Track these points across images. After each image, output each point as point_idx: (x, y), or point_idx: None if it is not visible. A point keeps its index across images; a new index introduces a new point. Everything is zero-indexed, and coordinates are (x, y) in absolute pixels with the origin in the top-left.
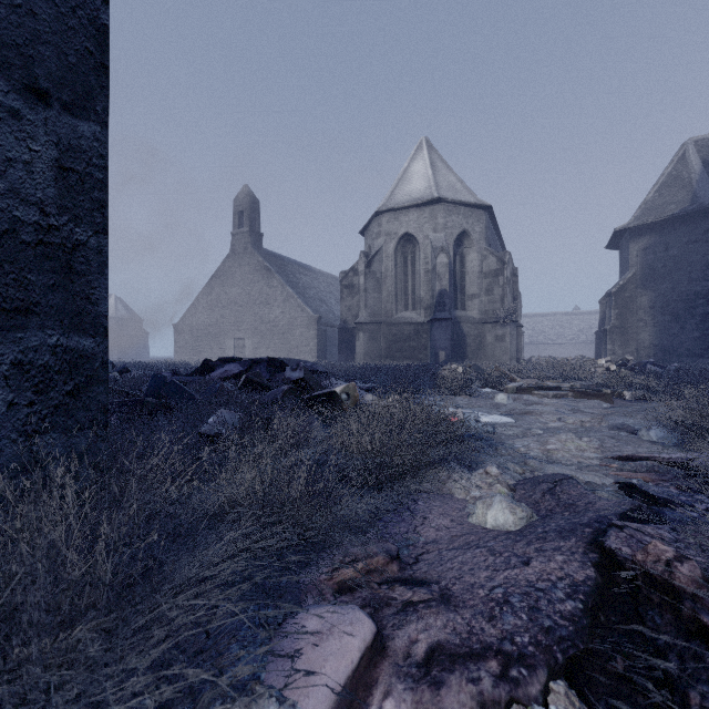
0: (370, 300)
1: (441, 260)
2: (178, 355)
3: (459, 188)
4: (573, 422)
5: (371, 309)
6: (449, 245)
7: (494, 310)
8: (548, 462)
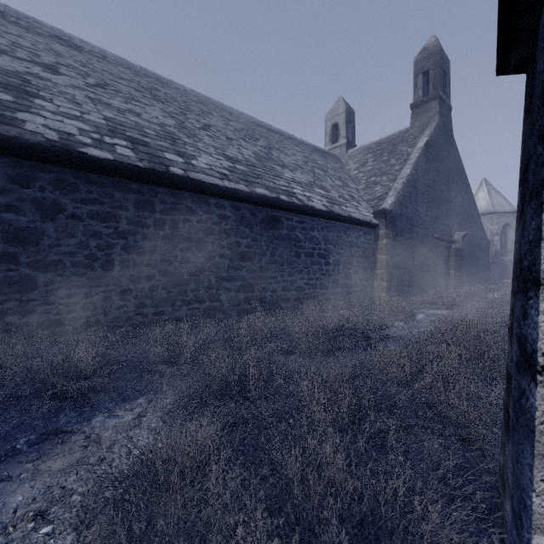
0: None
1: (496, 239)
2: None
3: (503, 204)
4: None
5: None
6: (499, 230)
7: None
8: None
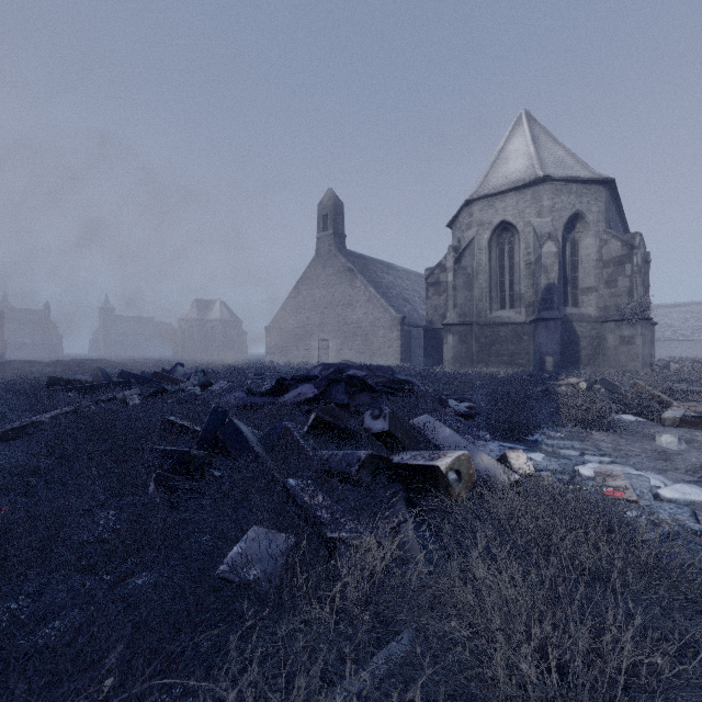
0: (460, 299)
1: (548, 250)
2: (269, 355)
3: (569, 163)
4: None
5: (461, 309)
6: (557, 231)
7: (618, 306)
8: None
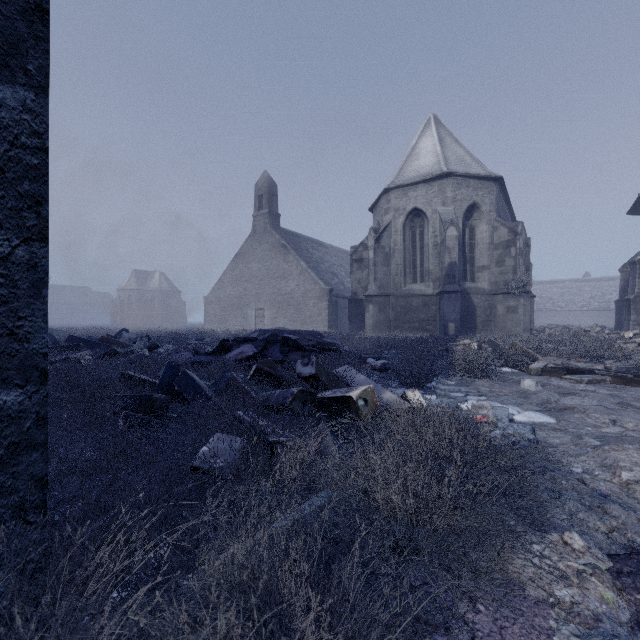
0: (379, 274)
1: (450, 233)
2: (208, 323)
3: (468, 162)
4: (635, 429)
5: (380, 282)
6: (458, 218)
7: (505, 281)
8: (632, 505)
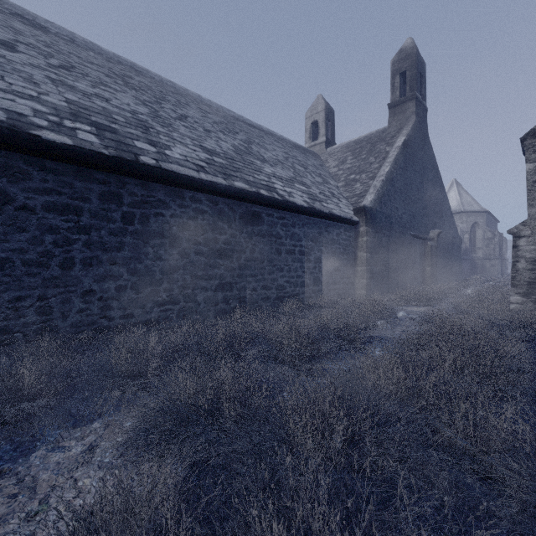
0: None
1: (465, 236)
2: None
3: (472, 203)
4: None
5: None
6: (468, 229)
7: (490, 254)
8: None
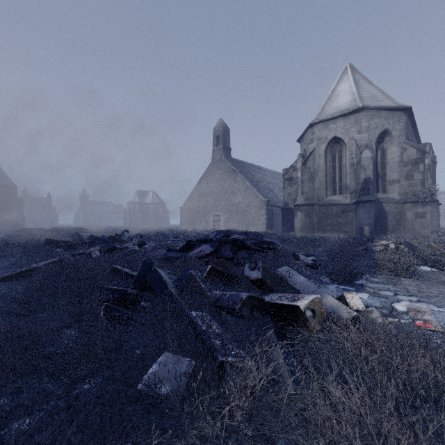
0: (305, 188)
1: (365, 155)
2: (182, 225)
3: (380, 97)
4: None
5: (306, 195)
6: (371, 142)
7: (414, 192)
8: None
